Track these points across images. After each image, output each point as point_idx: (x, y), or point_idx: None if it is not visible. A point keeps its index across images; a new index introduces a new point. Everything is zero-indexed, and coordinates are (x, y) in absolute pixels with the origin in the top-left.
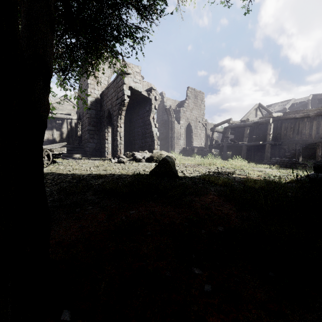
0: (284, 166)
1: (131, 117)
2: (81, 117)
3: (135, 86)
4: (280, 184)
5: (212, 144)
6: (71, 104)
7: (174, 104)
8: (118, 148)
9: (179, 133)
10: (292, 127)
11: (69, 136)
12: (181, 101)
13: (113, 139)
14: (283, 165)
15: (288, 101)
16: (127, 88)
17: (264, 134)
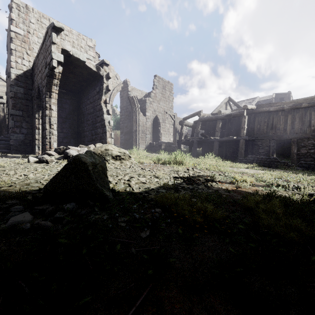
0: (261, 164)
1: (80, 102)
2: (8, 98)
3: (73, 52)
4: (312, 209)
5: (181, 139)
6: (5, 85)
7: (140, 95)
8: (47, 140)
9: (145, 126)
10: (265, 121)
11: (2, 125)
12: (149, 93)
13: (43, 127)
14: (260, 163)
15: (253, 99)
16: (58, 51)
17: (238, 128)
